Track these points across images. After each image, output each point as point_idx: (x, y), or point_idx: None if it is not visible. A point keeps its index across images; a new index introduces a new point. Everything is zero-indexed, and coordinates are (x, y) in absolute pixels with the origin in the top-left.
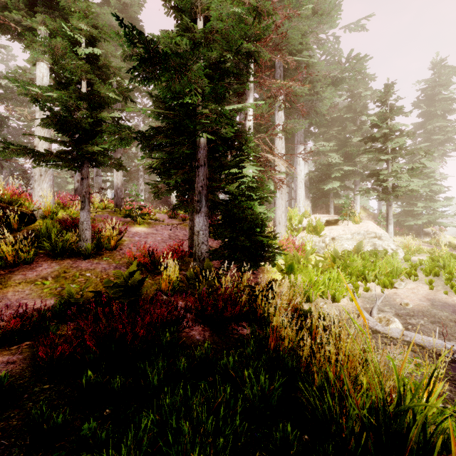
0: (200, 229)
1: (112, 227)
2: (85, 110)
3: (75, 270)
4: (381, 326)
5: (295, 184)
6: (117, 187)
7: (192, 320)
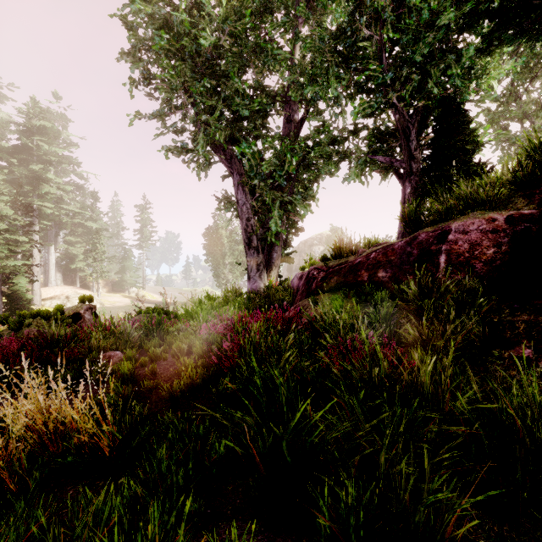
0: None
1: None
2: None
3: None
4: None
5: (48, 266)
6: None
7: None
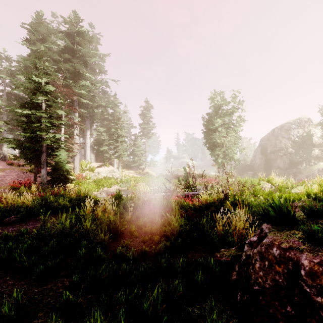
0: (44, 174)
1: None
2: None
3: None
4: (100, 196)
5: (85, 147)
6: None
7: None
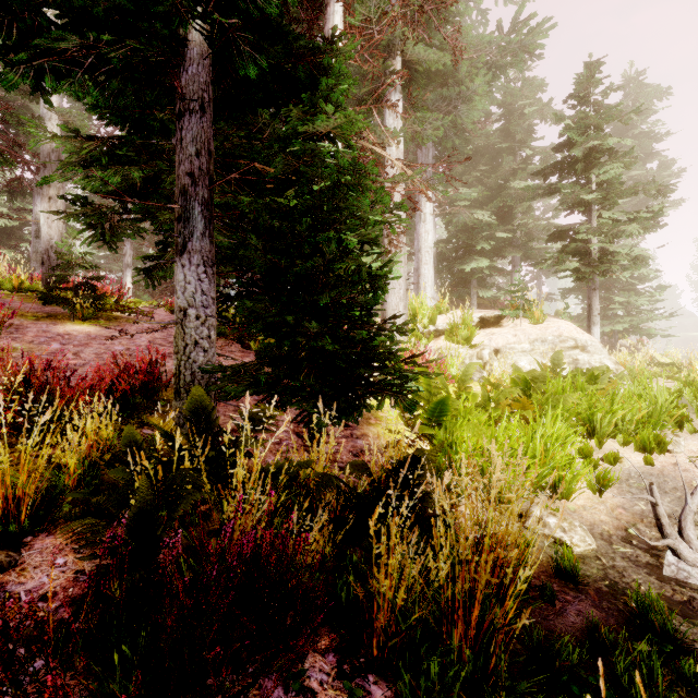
0: (187, 303)
1: None
2: None
3: None
4: None
5: (417, 256)
6: (48, 243)
7: None
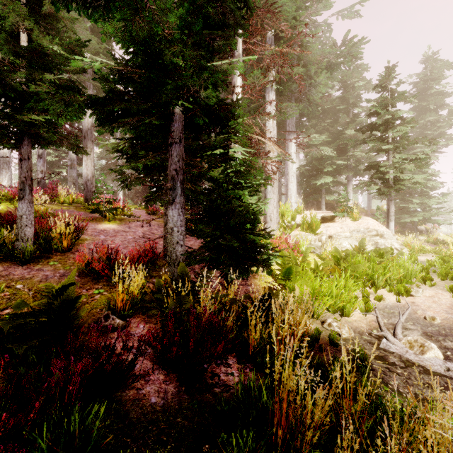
0: (174, 225)
1: (68, 223)
2: (24, 70)
3: (3, 280)
4: (414, 354)
5: (286, 178)
6: (86, 178)
7: (151, 361)
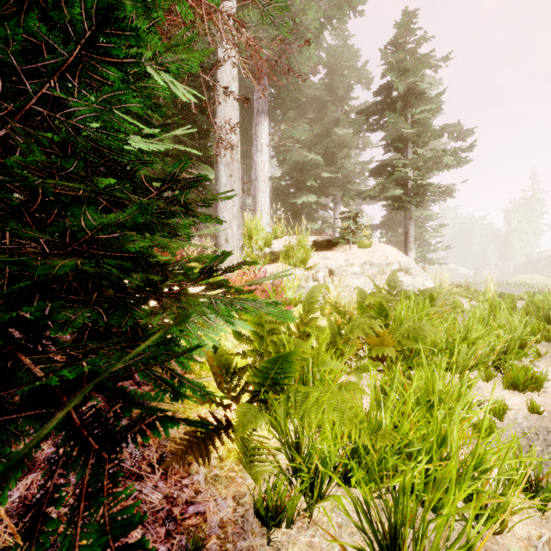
0: None
1: None
2: None
3: None
4: None
5: (254, 184)
6: None
7: None
